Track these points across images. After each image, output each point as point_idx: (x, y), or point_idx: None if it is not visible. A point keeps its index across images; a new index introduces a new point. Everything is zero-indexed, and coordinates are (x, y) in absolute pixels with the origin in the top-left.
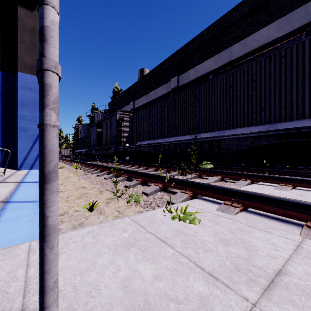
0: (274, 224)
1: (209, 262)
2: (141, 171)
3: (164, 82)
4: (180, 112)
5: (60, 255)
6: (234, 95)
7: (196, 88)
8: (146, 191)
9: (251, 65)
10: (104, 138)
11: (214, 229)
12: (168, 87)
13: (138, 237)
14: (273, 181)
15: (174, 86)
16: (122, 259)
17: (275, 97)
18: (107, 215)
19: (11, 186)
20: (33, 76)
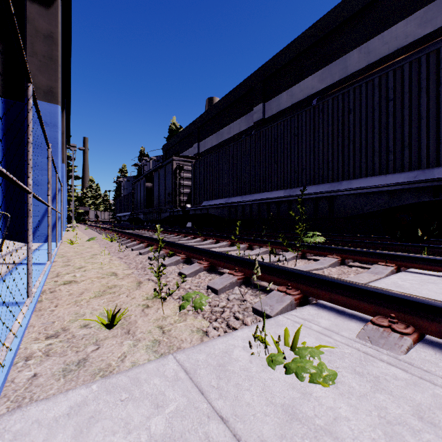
0: None
1: None
2: (208, 246)
3: (243, 113)
4: (268, 154)
5: None
6: (357, 124)
7: (293, 117)
8: (214, 285)
9: (385, 75)
10: (155, 196)
11: (376, 405)
12: (248, 121)
13: (188, 438)
14: (439, 268)
15: (258, 119)
16: None
17: (429, 126)
18: (139, 338)
19: None
20: (50, 104)
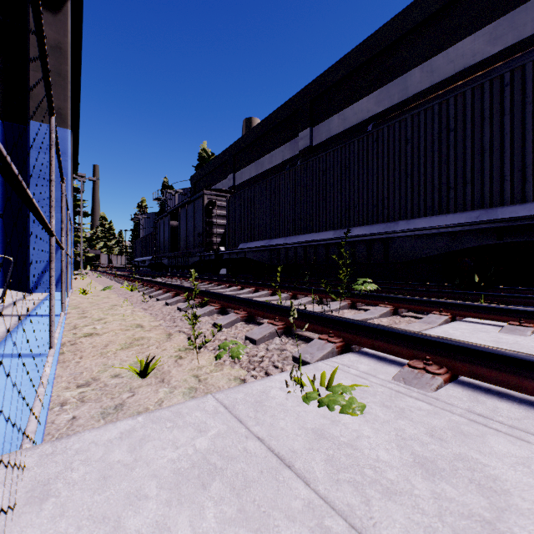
0: (525, 416)
1: (398, 531)
2: (246, 296)
3: (288, 139)
4: (315, 189)
5: (42, 502)
6: (415, 157)
7: (344, 147)
8: (252, 335)
9: (446, 102)
10: (182, 237)
11: (395, 428)
12: (294, 148)
13: (229, 451)
14: (494, 316)
15: (305, 146)
16: (186, 517)
17: (493, 160)
18: (174, 386)
19: (8, 324)
20: (57, 128)
